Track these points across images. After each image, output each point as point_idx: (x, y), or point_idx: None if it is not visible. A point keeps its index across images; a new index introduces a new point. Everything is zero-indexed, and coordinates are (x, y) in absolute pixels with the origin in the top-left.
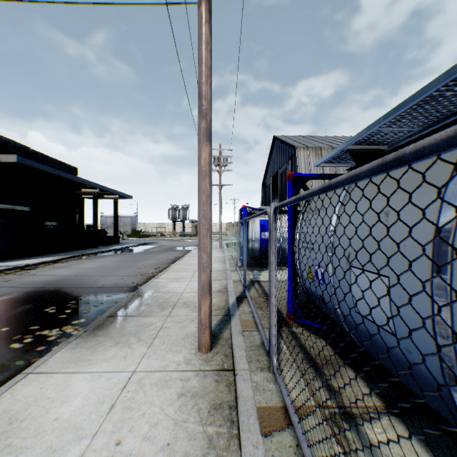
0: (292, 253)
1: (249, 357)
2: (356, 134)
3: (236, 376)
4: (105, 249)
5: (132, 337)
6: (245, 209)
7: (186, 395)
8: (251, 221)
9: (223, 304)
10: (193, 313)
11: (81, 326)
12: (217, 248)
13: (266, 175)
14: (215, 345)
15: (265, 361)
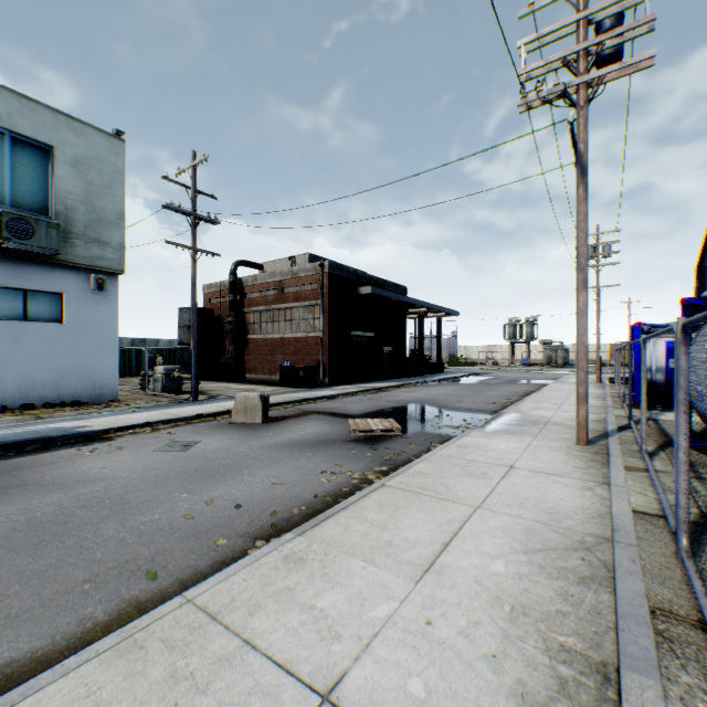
0: None
1: (622, 453)
2: None
3: (609, 456)
4: (434, 378)
5: (517, 433)
6: (638, 327)
7: (570, 455)
8: (648, 344)
9: (599, 429)
10: (566, 429)
11: (469, 427)
12: (591, 384)
13: (705, 249)
14: (590, 445)
15: (637, 456)
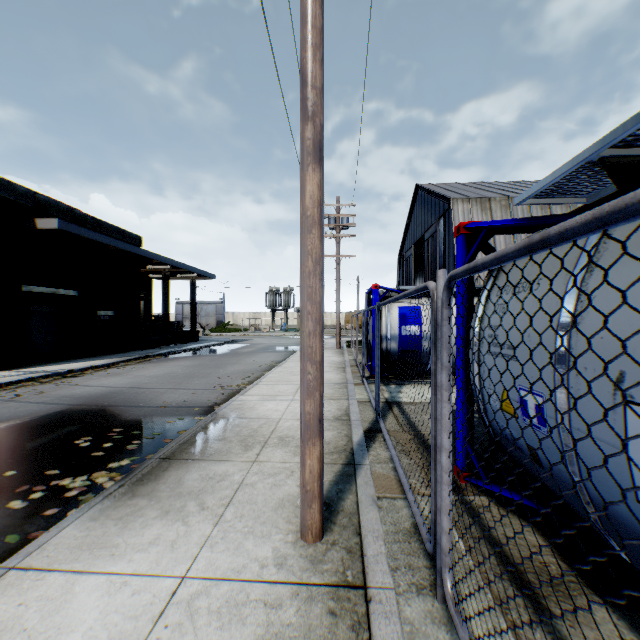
0: (464, 363)
1: (393, 557)
2: (634, 115)
3: (370, 604)
4: (177, 349)
5: (191, 501)
6: (377, 290)
7: None
8: (385, 309)
9: (342, 443)
10: (295, 457)
11: (119, 473)
12: (333, 349)
13: (405, 242)
14: (329, 525)
15: (423, 570)
